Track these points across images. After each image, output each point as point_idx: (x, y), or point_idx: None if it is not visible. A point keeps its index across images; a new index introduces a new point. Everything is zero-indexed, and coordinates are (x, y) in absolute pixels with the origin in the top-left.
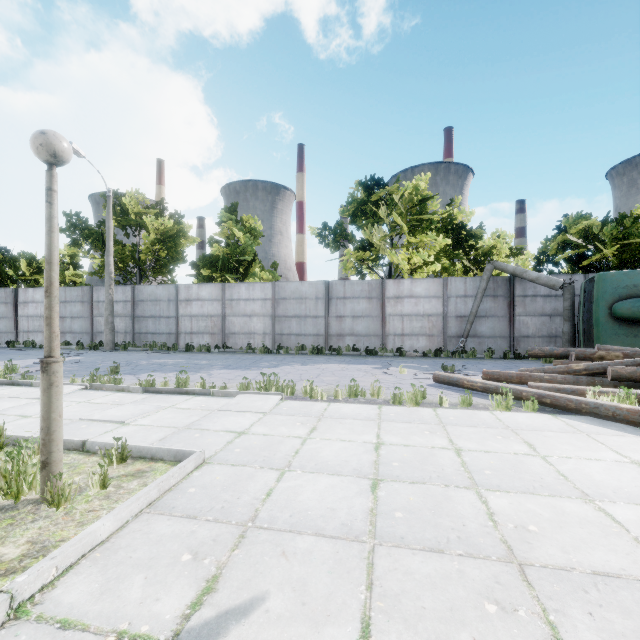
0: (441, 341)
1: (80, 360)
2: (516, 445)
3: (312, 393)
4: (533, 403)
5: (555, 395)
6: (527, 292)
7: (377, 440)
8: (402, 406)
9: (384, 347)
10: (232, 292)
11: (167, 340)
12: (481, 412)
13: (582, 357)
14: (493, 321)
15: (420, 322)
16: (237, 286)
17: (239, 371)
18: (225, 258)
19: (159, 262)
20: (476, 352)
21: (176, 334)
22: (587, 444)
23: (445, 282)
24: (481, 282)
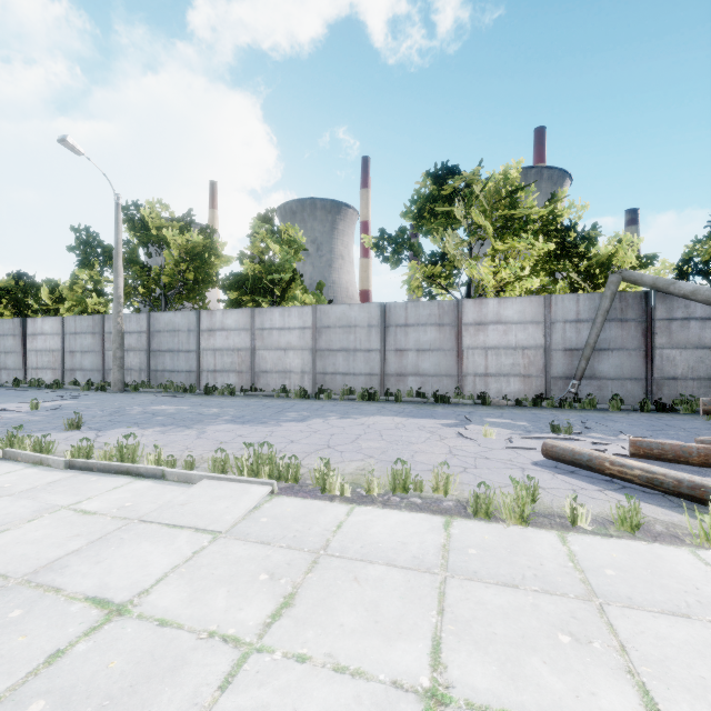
0: (542, 384)
1: (64, 405)
2: None
3: (326, 483)
4: None
5: None
6: (674, 313)
7: (431, 675)
8: (492, 522)
9: (460, 391)
10: (263, 319)
11: (187, 379)
12: (671, 551)
13: None
14: (620, 356)
15: (511, 357)
16: (269, 312)
17: (247, 427)
18: (256, 277)
19: (186, 286)
20: (596, 401)
21: (197, 372)
22: None
23: (547, 301)
24: (602, 300)
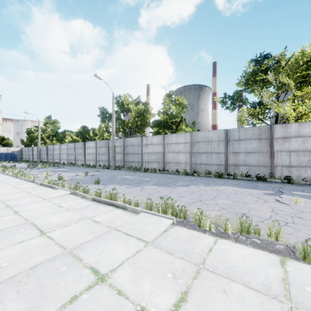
0: None
1: (95, 174)
2: None
3: (201, 222)
4: None
5: None
6: None
7: None
8: None
9: (272, 175)
10: (168, 139)
11: (137, 165)
12: None
13: None
14: None
15: (307, 156)
16: (170, 136)
17: (161, 187)
18: (165, 121)
19: (137, 127)
20: None
21: (141, 162)
22: None
23: None
24: None
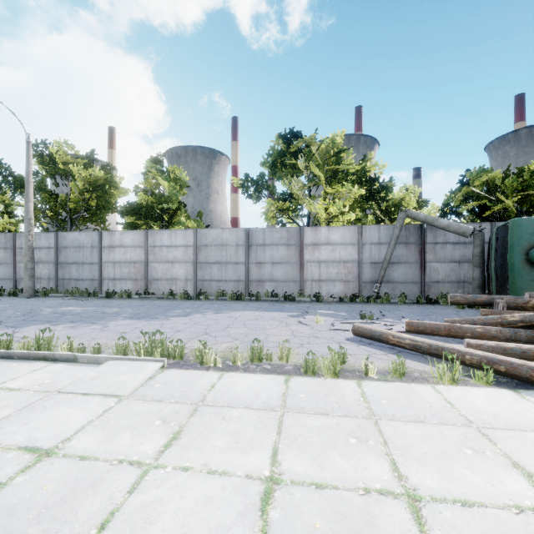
0: (356, 286)
1: None
2: (506, 476)
3: (204, 358)
4: (479, 369)
5: (512, 361)
6: (437, 239)
7: (271, 469)
8: (316, 377)
9: (302, 292)
10: (155, 239)
11: (90, 286)
12: (420, 387)
13: (514, 306)
14: (405, 267)
15: (336, 268)
16: (159, 233)
17: (142, 322)
18: (149, 206)
19: (90, 211)
20: (390, 297)
21: (99, 280)
22: None
23: (360, 230)
24: (394, 230)
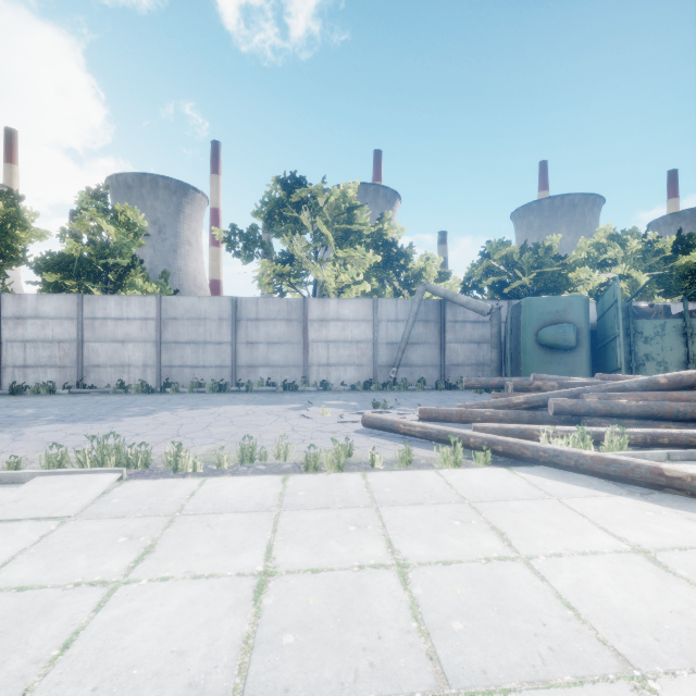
0: (371, 371)
1: None
2: (483, 538)
3: (178, 463)
4: (482, 451)
5: (508, 441)
6: (457, 317)
7: (265, 564)
8: (319, 473)
9: (306, 380)
10: (94, 308)
11: None
12: (425, 473)
13: (520, 388)
14: (425, 348)
15: (348, 350)
16: (102, 299)
17: (79, 425)
18: (84, 259)
19: None
20: (408, 383)
21: None
22: (567, 519)
23: (375, 304)
24: (413, 305)
